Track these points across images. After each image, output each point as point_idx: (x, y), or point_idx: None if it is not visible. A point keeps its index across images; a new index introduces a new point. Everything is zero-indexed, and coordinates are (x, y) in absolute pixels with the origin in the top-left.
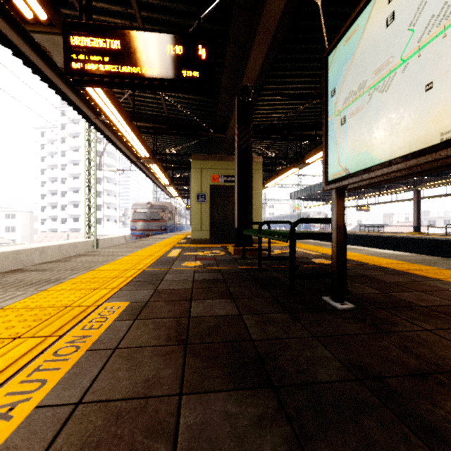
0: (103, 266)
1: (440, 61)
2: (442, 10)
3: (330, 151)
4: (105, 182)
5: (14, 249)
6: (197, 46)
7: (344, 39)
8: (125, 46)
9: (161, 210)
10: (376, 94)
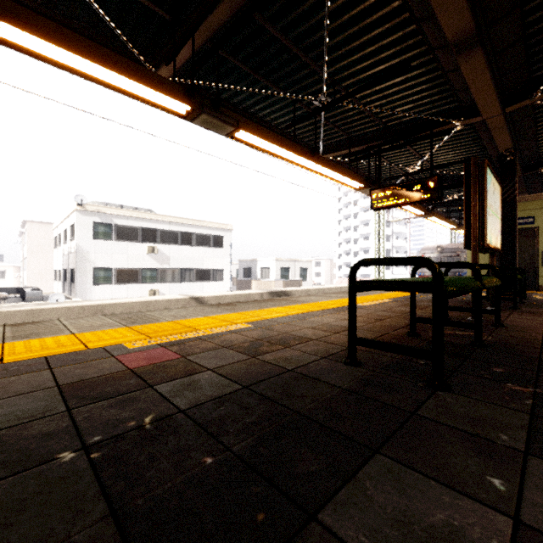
0: (386, 293)
1: None
2: None
3: None
4: (393, 225)
5: (334, 286)
6: (428, 182)
7: None
8: (394, 193)
9: (455, 253)
10: None
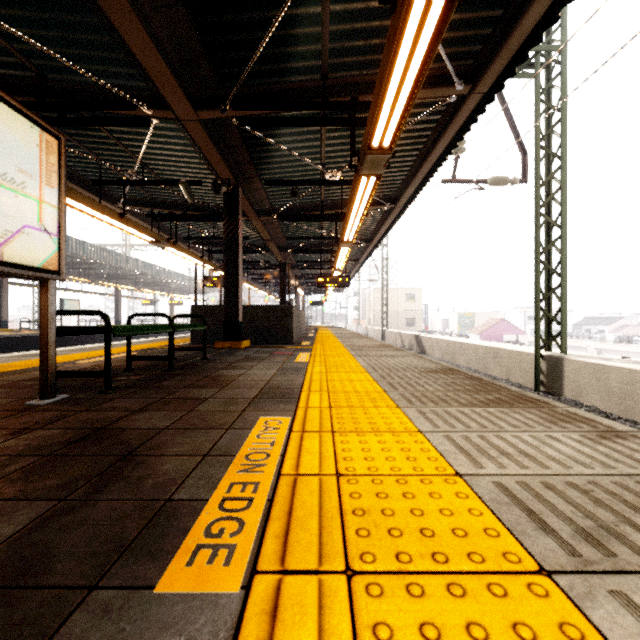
0: None
1: None
2: None
3: None
4: None
5: None
6: None
7: None
8: None
9: None
10: None
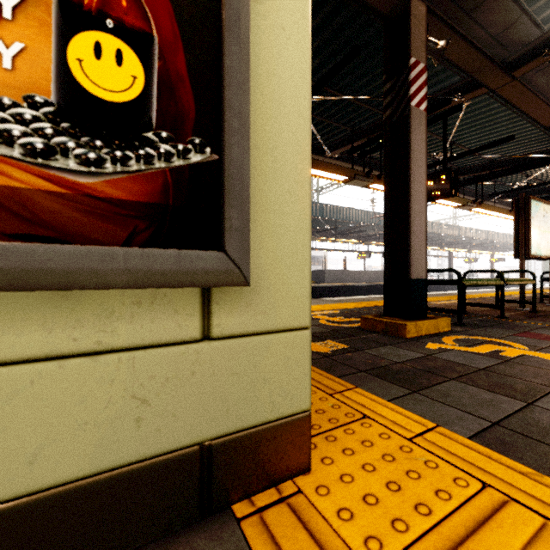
0: None
1: (548, 238)
2: (548, 228)
3: (531, 242)
4: None
5: None
6: None
7: (535, 203)
8: None
9: None
10: (541, 234)
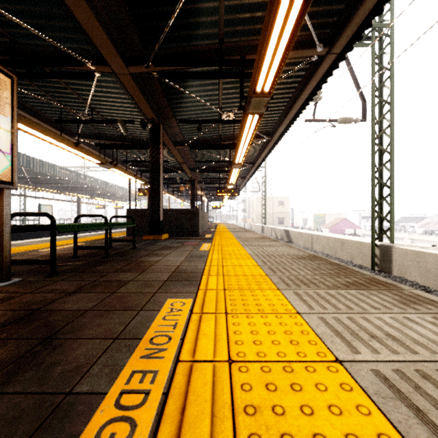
0: None
1: None
2: None
3: None
4: None
5: None
6: None
7: None
8: None
9: None
10: None
